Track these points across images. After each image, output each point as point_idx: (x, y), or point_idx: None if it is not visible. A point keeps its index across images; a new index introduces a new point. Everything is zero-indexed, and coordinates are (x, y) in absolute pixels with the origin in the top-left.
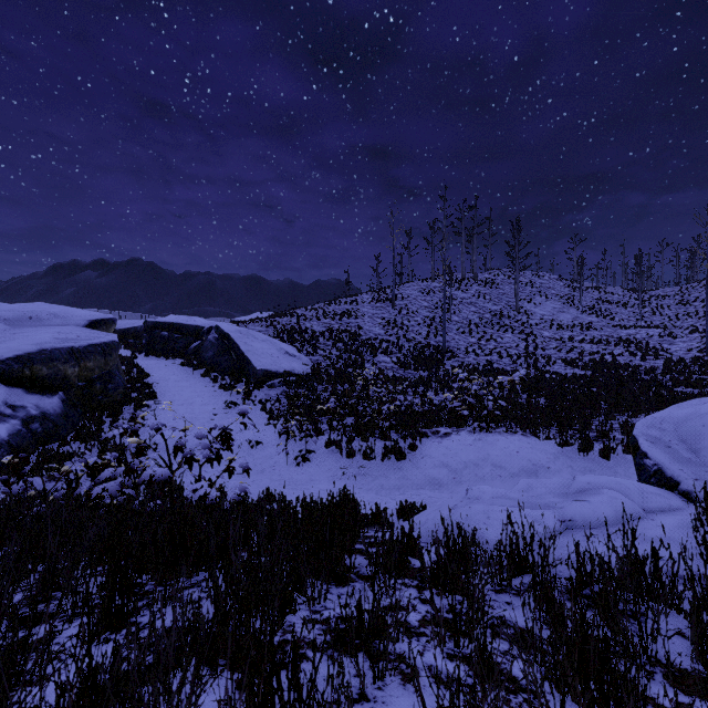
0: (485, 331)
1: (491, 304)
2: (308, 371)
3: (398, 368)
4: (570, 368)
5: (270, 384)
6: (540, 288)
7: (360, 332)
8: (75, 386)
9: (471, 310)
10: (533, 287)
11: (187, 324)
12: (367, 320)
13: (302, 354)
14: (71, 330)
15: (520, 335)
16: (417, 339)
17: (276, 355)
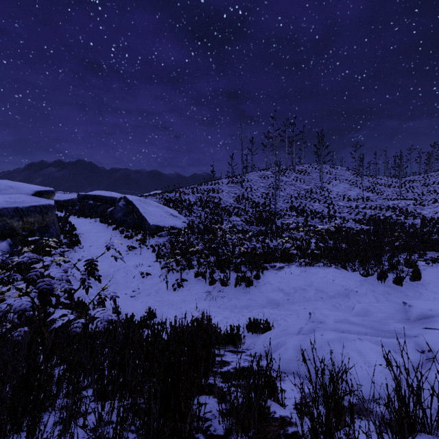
0: (301, 201)
1: (305, 185)
2: (185, 226)
3: (245, 225)
4: (358, 225)
5: (159, 234)
6: (335, 175)
7: (220, 202)
8: (20, 235)
9: (292, 188)
10: (331, 174)
11: (105, 196)
12: (225, 194)
13: (182, 215)
14: (20, 196)
15: (324, 204)
16: (257, 206)
17: (164, 216)
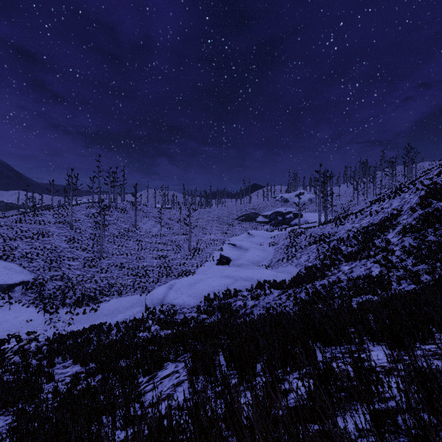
0: (121, 240)
1: (124, 224)
2: (31, 278)
3: (81, 268)
4: (152, 259)
5: (13, 290)
6: (147, 212)
7: (54, 247)
8: None
9: (114, 227)
10: (144, 212)
11: None
12: (56, 238)
13: (22, 267)
14: None
15: (136, 242)
16: (88, 248)
17: (10, 273)
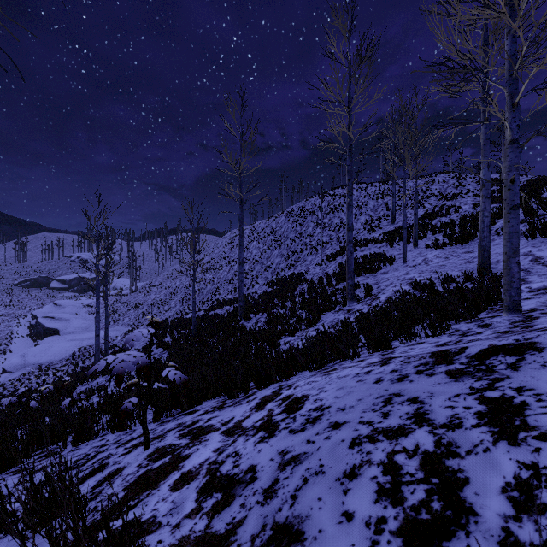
0: None
1: None
2: None
3: None
4: None
5: None
6: None
7: None
8: None
9: None
10: None
11: None
12: None
13: None
14: None
15: None
16: None
17: None
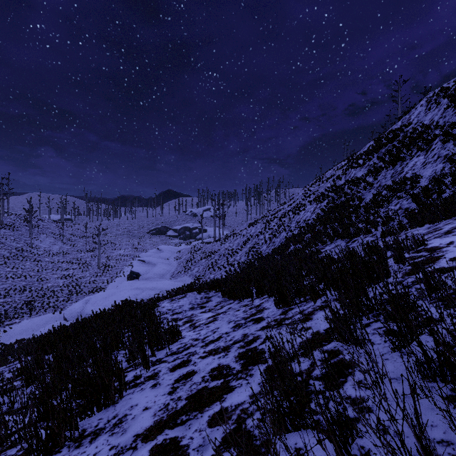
0: (14, 262)
1: (16, 243)
2: None
3: None
4: (57, 279)
5: None
6: (43, 228)
7: None
8: None
9: (3, 248)
10: (39, 227)
11: None
12: None
13: None
14: None
15: (34, 262)
16: None
17: None
